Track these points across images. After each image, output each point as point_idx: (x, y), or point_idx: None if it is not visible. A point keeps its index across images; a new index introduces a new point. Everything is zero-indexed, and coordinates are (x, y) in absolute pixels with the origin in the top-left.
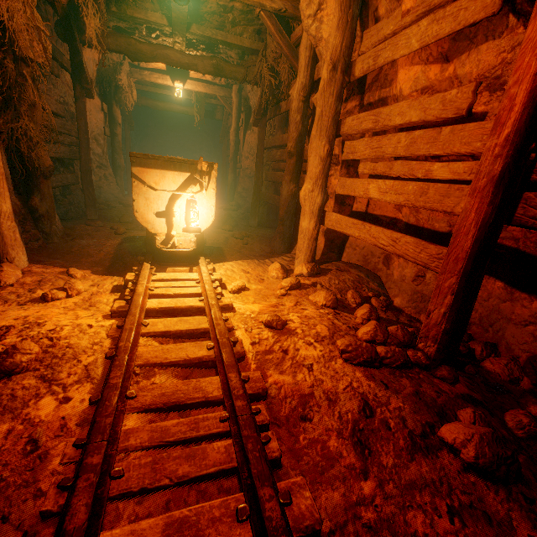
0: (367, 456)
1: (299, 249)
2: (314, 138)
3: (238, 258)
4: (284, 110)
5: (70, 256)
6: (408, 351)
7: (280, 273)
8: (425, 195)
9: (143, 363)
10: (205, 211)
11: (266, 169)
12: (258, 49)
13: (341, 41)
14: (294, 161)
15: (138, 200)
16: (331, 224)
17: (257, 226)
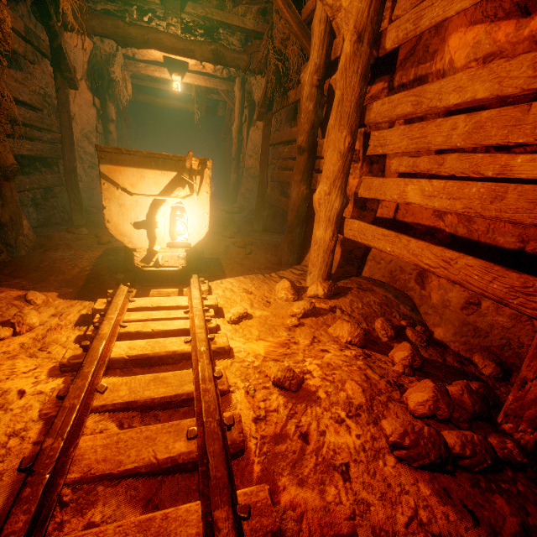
0: None
1: (312, 263)
2: (332, 129)
3: (239, 273)
4: (292, 100)
5: (37, 273)
6: (490, 438)
7: (290, 293)
8: (501, 200)
9: (79, 477)
10: (196, 220)
11: (271, 168)
12: (263, 32)
13: (369, 4)
14: (306, 158)
15: (109, 207)
16: (353, 234)
17: (261, 231)
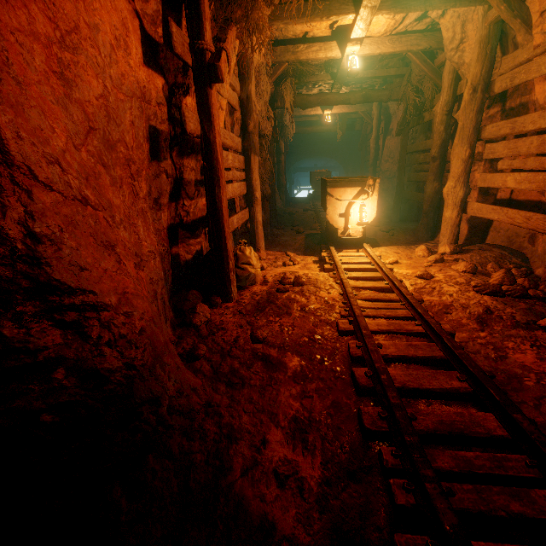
0: (484, 326)
1: (442, 235)
2: (456, 146)
3: (389, 245)
4: (427, 120)
5: (280, 246)
6: (528, 290)
7: (426, 252)
8: None
9: (353, 286)
10: (369, 211)
11: (407, 169)
12: (402, 74)
13: (481, 69)
14: (438, 163)
15: (328, 208)
16: (473, 212)
17: (398, 222)
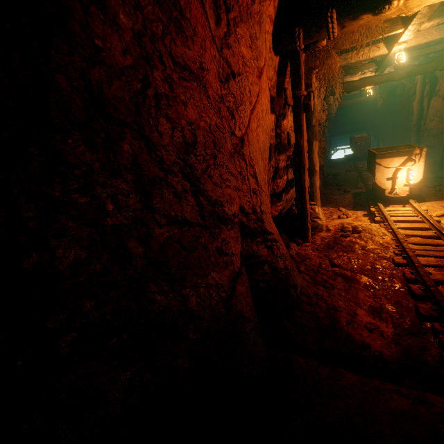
0: None
1: None
2: None
3: (435, 200)
4: None
5: (332, 203)
6: None
7: None
8: None
9: (403, 234)
10: (415, 174)
11: None
12: None
13: None
14: None
15: (377, 174)
16: None
17: None
